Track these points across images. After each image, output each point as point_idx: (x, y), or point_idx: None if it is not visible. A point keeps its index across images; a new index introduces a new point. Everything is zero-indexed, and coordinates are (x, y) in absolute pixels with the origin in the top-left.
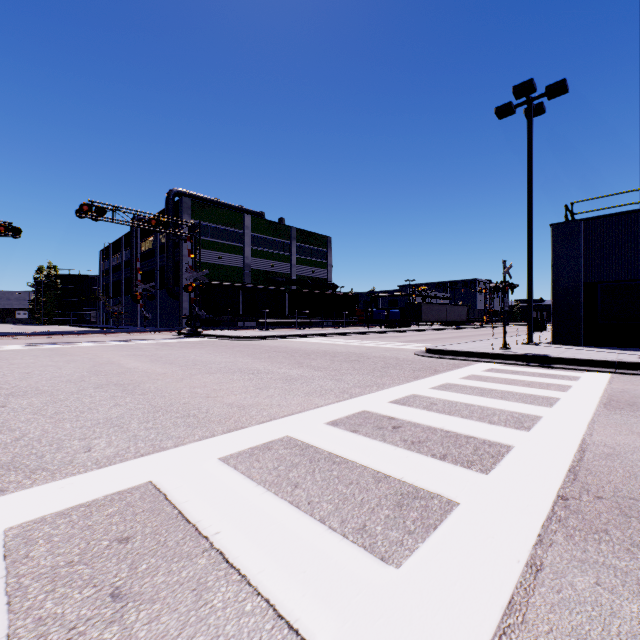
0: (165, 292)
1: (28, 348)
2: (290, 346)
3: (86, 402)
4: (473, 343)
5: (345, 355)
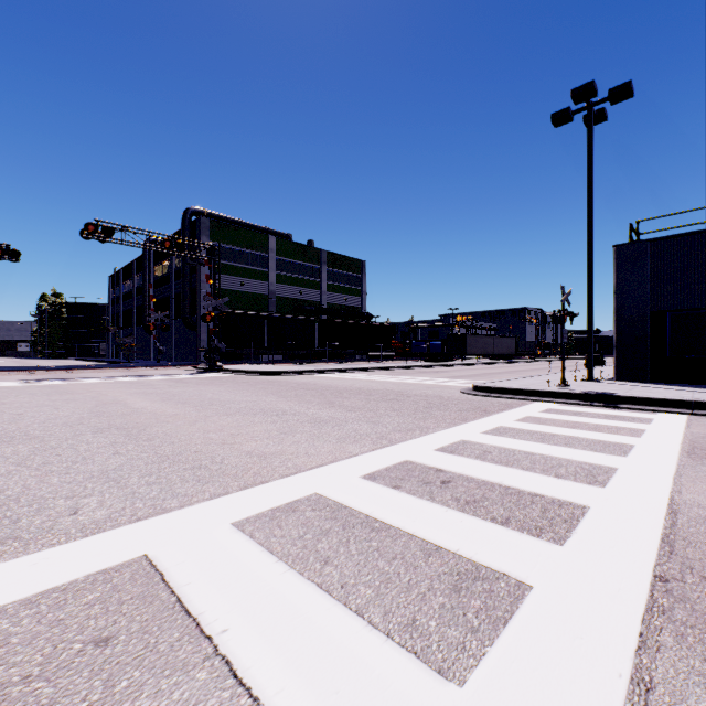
0: (181, 322)
1: (25, 385)
2: (320, 383)
3: (81, 450)
4: (526, 379)
5: (382, 393)
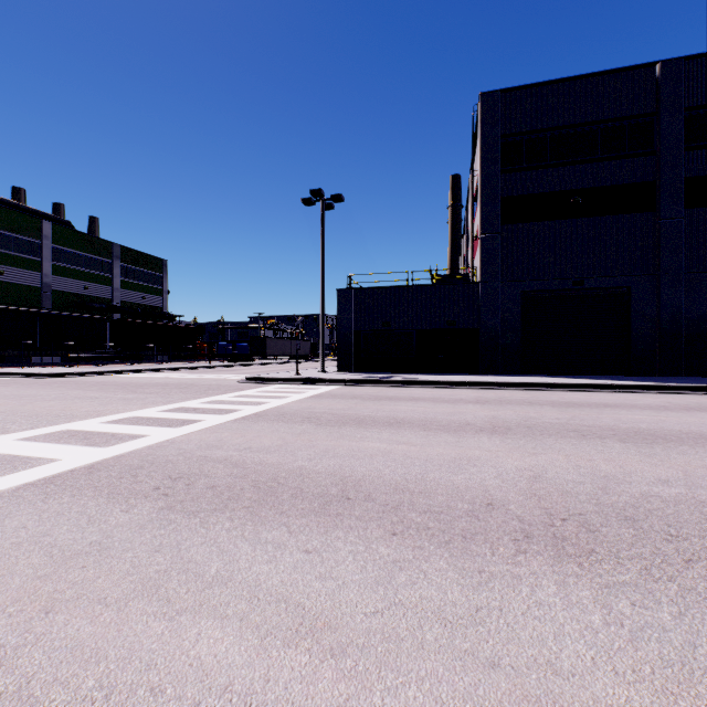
0: None
1: None
2: (119, 381)
3: None
4: (286, 373)
5: (177, 385)
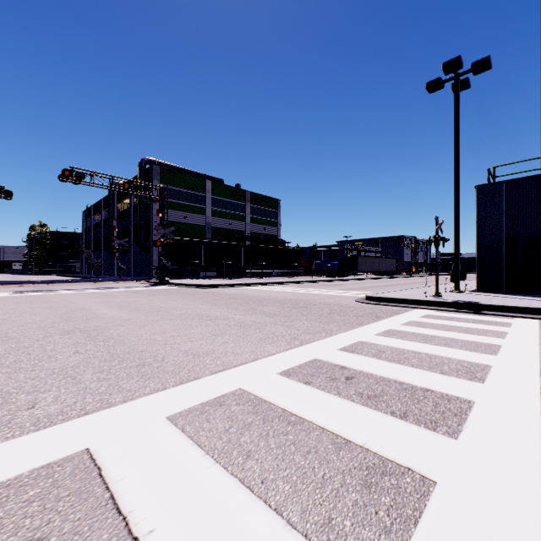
0: (138, 246)
1: (14, 295)
2: (245, 293)
3: (48, 349)
4: (406, 291)
5: (293, 302)
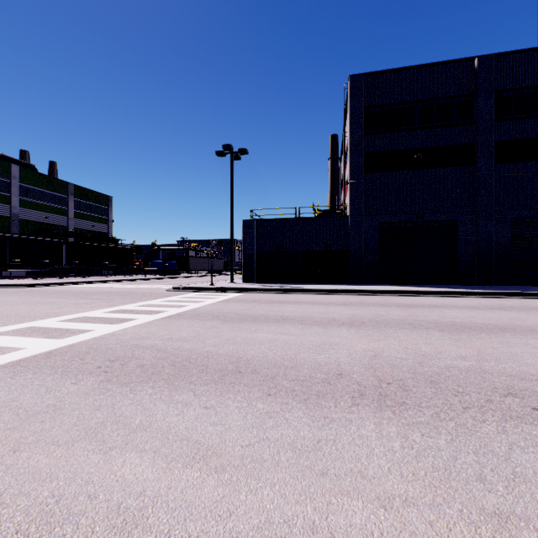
0: None
1: None
2: (73, 290)
3: None
4: (204, 283)
5: (118, 293)
